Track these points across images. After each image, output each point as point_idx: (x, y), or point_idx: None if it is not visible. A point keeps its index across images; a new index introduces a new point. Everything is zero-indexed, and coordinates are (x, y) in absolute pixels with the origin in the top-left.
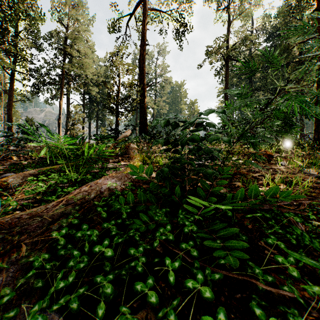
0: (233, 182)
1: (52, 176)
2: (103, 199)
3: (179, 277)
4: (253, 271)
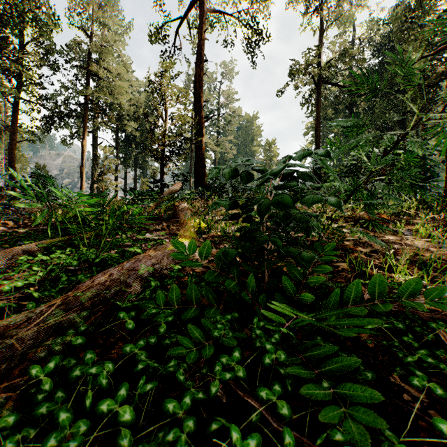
0: (335, 262)
1: (56, 255)
2: (129, 297)
3: None
4: None
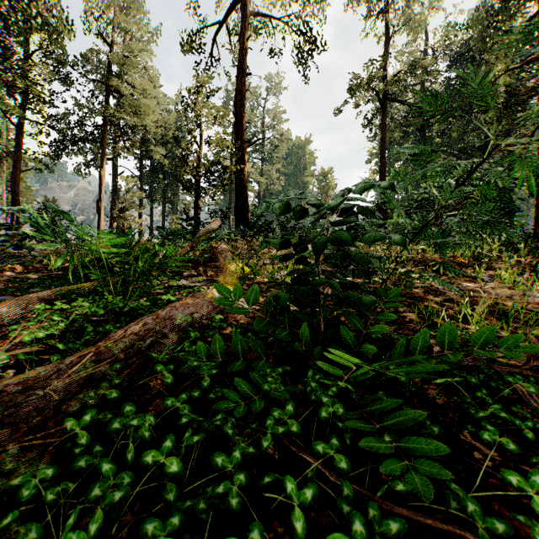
0: (402, 312)
1: (78, 303)
2: (167, 348)
3: (311, 511)
4: (462, 506)
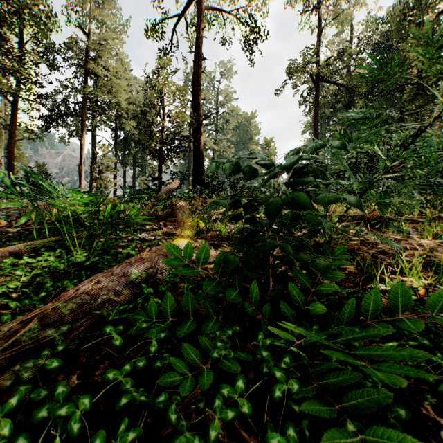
0: None
1: (43, 258)
2: (117, 308)
3: None
4: None
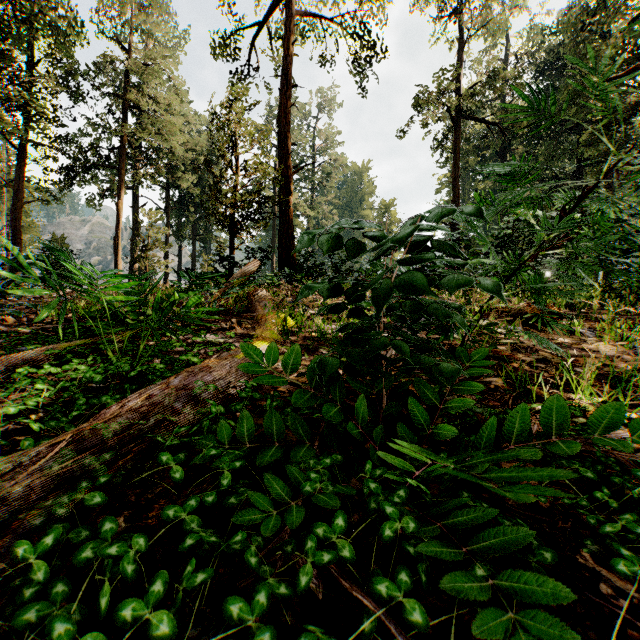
0: (485, 376)
1: (71, 366)
2: (176, 431)
3: None
4: None
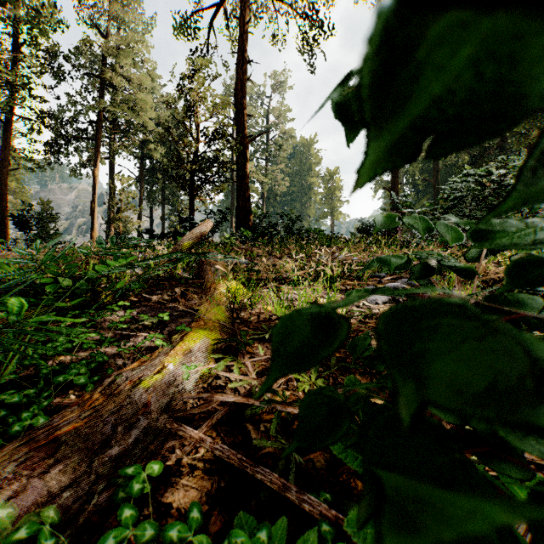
0: None
1: None
2: None
3: None
4: None
